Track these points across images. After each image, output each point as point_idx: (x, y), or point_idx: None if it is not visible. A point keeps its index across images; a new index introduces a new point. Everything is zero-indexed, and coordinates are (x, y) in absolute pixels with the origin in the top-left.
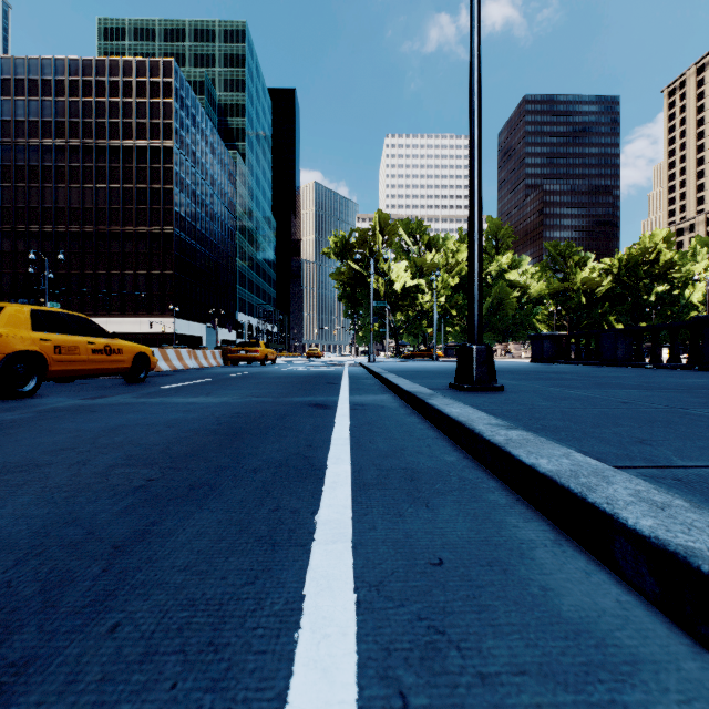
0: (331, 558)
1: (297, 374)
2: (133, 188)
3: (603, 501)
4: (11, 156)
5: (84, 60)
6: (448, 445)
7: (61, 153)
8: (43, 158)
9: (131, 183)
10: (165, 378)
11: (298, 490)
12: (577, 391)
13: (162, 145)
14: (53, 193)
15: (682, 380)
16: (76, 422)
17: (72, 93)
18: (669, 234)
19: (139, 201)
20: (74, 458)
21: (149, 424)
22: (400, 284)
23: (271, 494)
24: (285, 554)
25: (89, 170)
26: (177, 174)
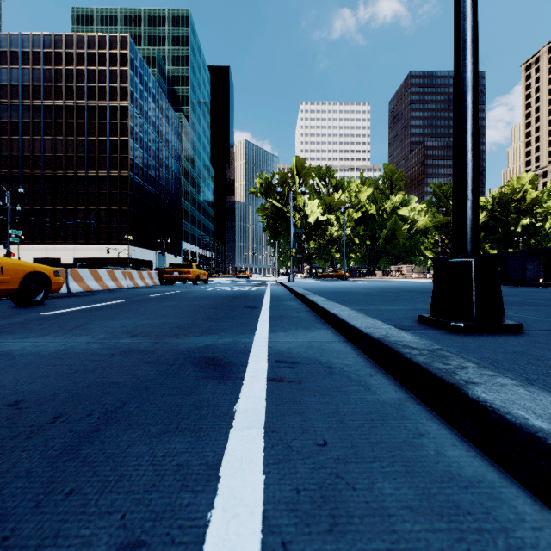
0: None
1: (219, 295)
2: (96, 140)
3: None
4: None
5: (56, 35)
6: None
7: (37, 111)
8: (23, 116)
9: (94, 135)
10: (77, 299)
11: None
12: None
13: (119, 105)
14: (31, 144)
15: None
16: None
17: (46, 62)
18: (534, 176)
19: (100, 150)
20: None
21: None
22: (313, 218)
23: None
24: None
25: (60, 125)
26: (132, 128)
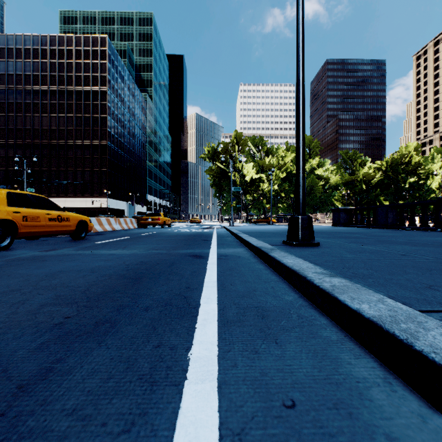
0: (200, 400)
1: (183, 234)
2: (81, 117)
3: (429, 349)
4: (5, 96)
5: (51, 36)
6: (286, 287)
7: (36, 94)
8: (25, 98)
9: (80, 113)
10: (98, 236)
11: (177, 326)
12: (368, 246)
13: (100, 90)
14: (31, 119)
15: (434, 238)
16: (30, 269)
17: (43, 57)
18: (417, 145)
19: (85, 124)
20: (18, 298)
21: (79, 270)
22: (249, 176)
23: (156, 331)
24: (160, 395)
25: (54, 105)
26: (109, 108)
